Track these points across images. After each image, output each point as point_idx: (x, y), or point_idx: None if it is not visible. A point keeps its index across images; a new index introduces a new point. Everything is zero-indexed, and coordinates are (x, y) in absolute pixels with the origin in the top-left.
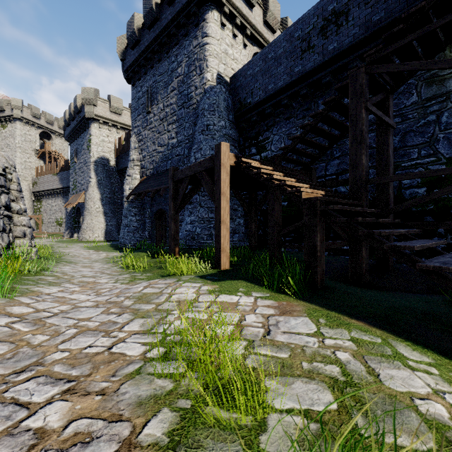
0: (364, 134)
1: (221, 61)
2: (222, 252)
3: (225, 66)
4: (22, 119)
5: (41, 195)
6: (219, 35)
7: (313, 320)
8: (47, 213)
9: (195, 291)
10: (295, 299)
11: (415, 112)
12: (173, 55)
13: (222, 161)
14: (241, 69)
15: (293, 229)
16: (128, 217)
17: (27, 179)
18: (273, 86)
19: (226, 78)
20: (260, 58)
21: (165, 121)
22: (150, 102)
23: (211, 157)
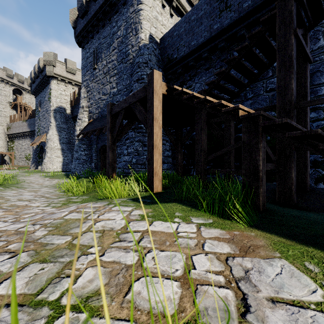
0: (293, 59)
1: (152, 25)
2: (155, 175)
3: (156, 29)
4: None
5: (13, 137)
6: (151, 4)
7: (299, 267)
8: (18, 151)
9: (125, 216)
10: (246, 227)
11: (322, 55)
12: (114, 21)
13: (154, 88)
14: (168, 31)
15: (219, 155)
16: (78, 152)
17: (2, 125)
18: (195, 42)
19: (156, 39)
20: (185, 20)
21: (108, 75)
22: (96, 60)
23: (144, 87)
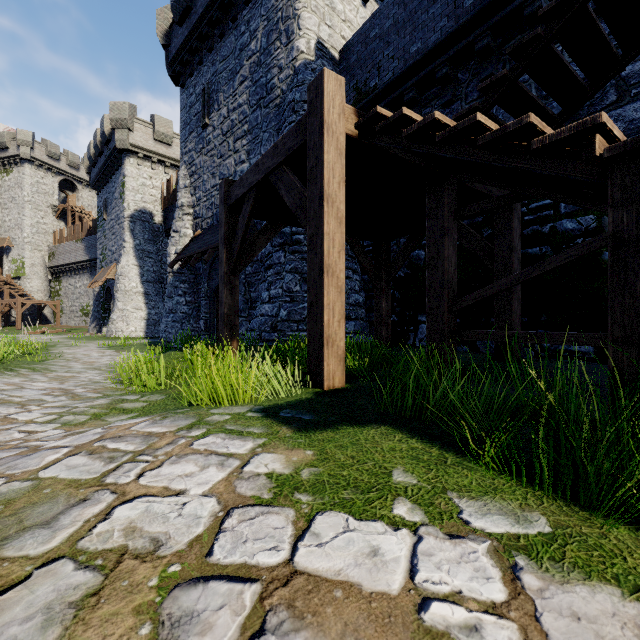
0: None
1: (323, 21)
2: (326, 345)
3: (331, 31)
4: (33, 160)
5: (60, 271)
6: None
7: None
8: (69, 298)
9: (223, 481)
10: None
11: None
12: (243, 22)
13: (325, 116)
14: (358, 31)
15: (492, 293)
16: (173, 298)
17: (40, 249)
18: (420, 46)
19: (332, 50)
20: (395, 1)
21: (231, 136)
22: (208, 108)
23: (300, 122)
